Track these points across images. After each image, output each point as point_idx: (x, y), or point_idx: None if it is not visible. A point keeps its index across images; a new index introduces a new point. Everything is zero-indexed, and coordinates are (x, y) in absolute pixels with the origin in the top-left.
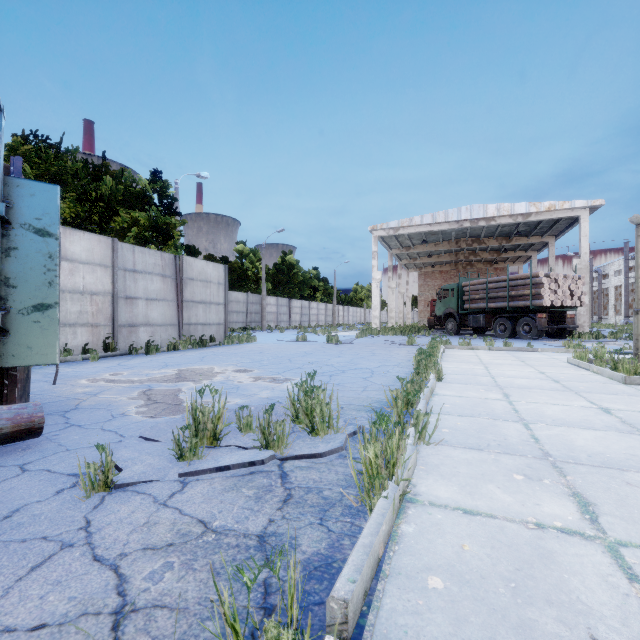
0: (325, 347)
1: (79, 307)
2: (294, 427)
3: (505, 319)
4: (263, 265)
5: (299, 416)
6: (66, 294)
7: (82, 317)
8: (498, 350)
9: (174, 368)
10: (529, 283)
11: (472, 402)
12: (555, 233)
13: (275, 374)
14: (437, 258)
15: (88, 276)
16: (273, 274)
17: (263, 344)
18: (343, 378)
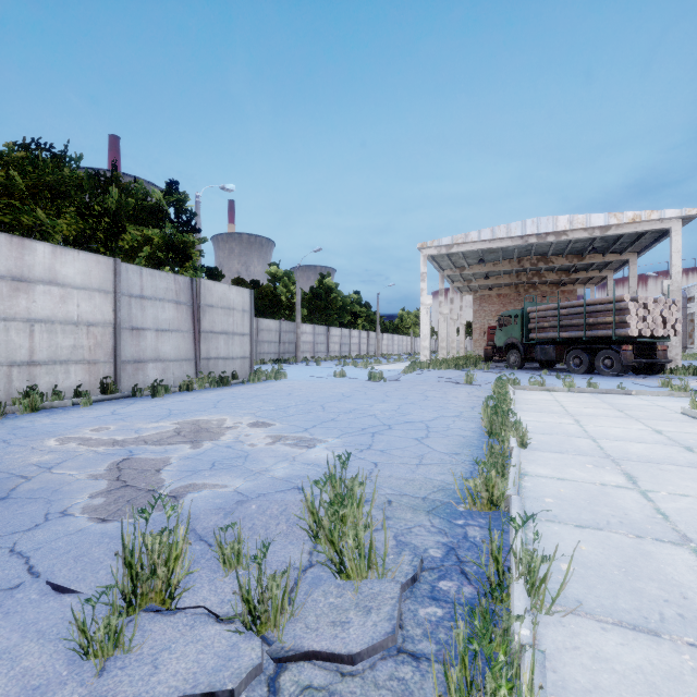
0: (367, 386)
1: (73, 341)
2: (313, 552)
3: (581, 351)
4: (298, 289)
5: (319, 544)
6: (56, 325)
7: (76, 353)
8: (580, 392)
9: (176, 419)
10: (611, 309)
11: (585, 492)
12: (637, 249)
13: (301, 431)
14: (495, 280)
15: (84, 304)
16: (309, 299)
17: (294, 382)
18: (390, 439)
